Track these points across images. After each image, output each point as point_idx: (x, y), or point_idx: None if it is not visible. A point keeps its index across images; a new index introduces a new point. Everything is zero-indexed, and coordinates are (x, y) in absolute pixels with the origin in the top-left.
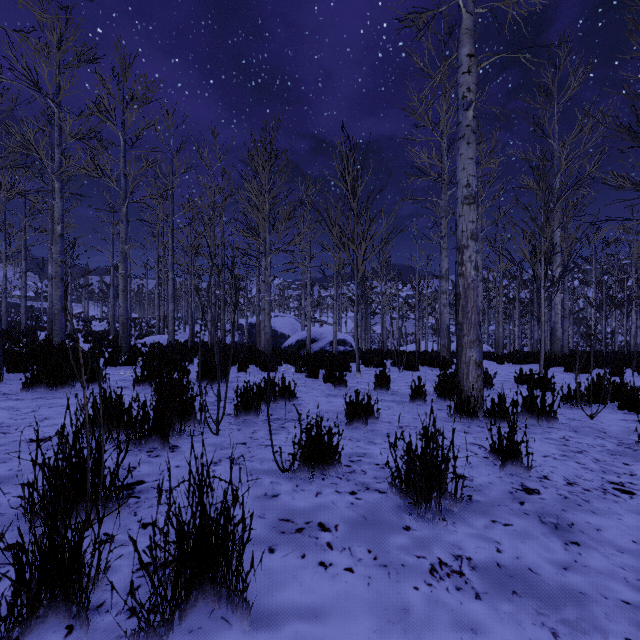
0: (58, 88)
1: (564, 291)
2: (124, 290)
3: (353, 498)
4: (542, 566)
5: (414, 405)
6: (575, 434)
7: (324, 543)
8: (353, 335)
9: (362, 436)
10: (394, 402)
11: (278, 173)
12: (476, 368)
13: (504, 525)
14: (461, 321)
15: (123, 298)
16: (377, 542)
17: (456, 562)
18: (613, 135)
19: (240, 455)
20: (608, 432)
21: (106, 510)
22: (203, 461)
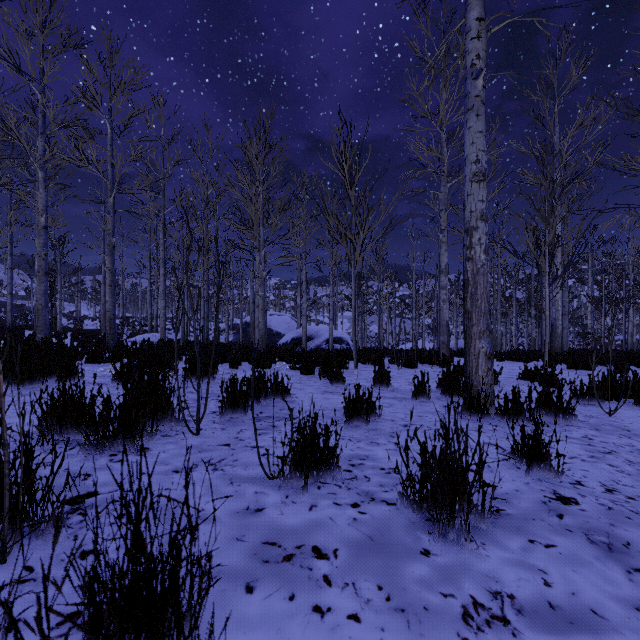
0: (42, 73)
1: (563, 288)
2: (111, 284)
3: (356, 512)
4: (607, 606)
5: (417, 402)
6: (597, 432)
7: (320, 576)
8: (349, 334)
9: (363, 436)
10: (395, 399)
11: (272, 163)
12: (486, 361)
13: (546, 546)
14: (470, 310)
15: (110, 293)
16: (389, 574)
17: (495, 602)
18: (624, 118)
19: (221, 459)
20: (632, 430)
21: (36, 533)
22: (175, 466)
